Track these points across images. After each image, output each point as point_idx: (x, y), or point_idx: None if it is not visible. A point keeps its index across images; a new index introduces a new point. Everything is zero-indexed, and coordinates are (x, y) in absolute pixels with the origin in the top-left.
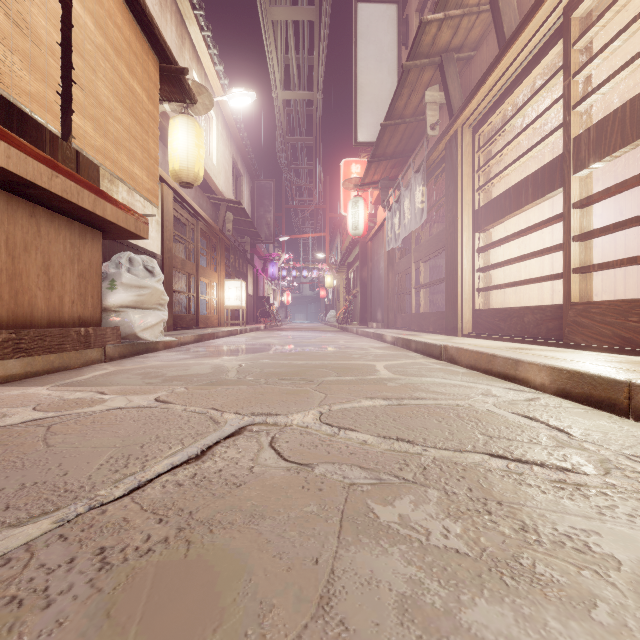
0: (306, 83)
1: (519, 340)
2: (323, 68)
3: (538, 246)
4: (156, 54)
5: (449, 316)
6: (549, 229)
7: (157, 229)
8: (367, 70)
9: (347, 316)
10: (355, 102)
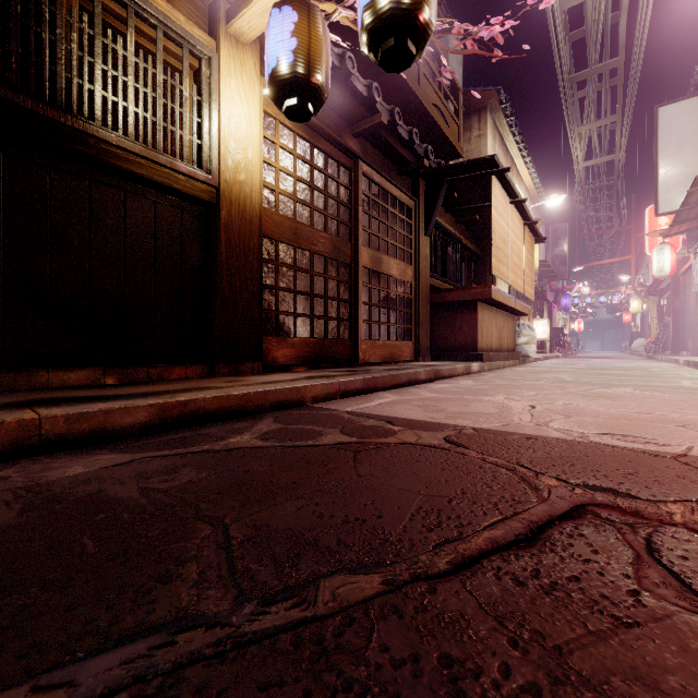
0: (607, 145)
1: None
2: (625, 141)
3: None
4: (533, 236)
5: None
6: None
7: None
8: (668, 157)
9: (654, 345)
10: (656, 184)
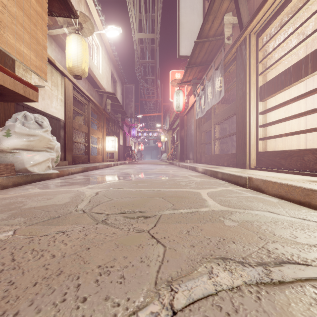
0: (150, 29)
1: (303, 173)
2: (160, 19)
3: (297, 111)
4: None
5: (240, 156)
6: (304, 100)
7: (61, 104)
8: (185, 14)
9: (173, 156)
10: (178, 32)
